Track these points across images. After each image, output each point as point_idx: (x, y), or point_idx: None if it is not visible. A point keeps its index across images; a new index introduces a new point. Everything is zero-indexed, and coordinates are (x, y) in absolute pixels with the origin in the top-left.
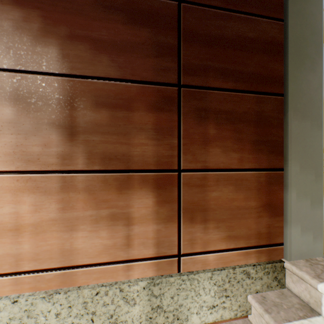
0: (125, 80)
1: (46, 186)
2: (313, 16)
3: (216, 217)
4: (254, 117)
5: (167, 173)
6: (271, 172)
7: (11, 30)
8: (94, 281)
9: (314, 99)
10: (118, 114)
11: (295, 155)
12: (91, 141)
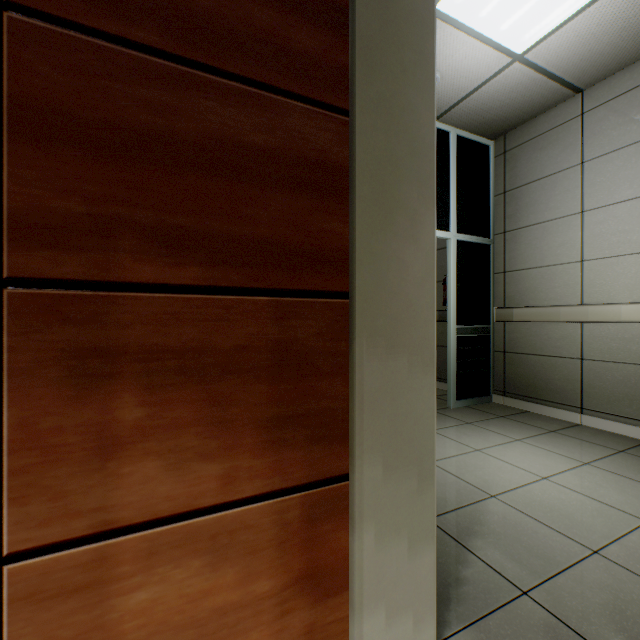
0: None
1: None
2: (415, 115)
3: None
4: (271, 357)
5: None
6: (316, 490)
7: None
8: None
9: (417, 304)
10: None
11: (373, 441)
12: None
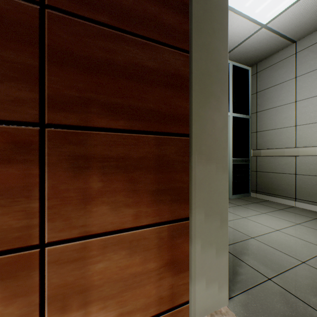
0: None
1: None
2: (219, 52)
3: (103, 295)
4: (155, 162)
5: (20, 253)
6: (174, 224)
7: None
8: None
9: (220, 140)
10: None
11: (200, 202)
12: None
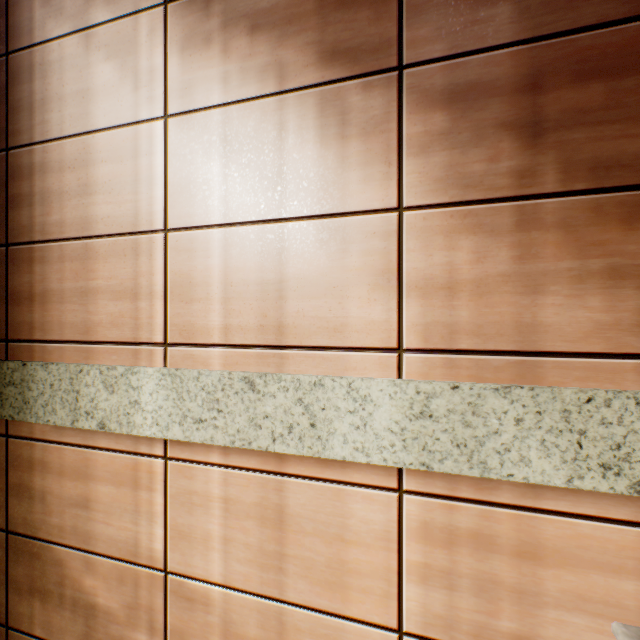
0: (639, 17)
1: (492, 222)
2: None
3: None
4: None
5: None
6: None
7: (442, 2)
8: (575, 383)
9: None
10: (624, 83)
11: None
12: (569, 142)
